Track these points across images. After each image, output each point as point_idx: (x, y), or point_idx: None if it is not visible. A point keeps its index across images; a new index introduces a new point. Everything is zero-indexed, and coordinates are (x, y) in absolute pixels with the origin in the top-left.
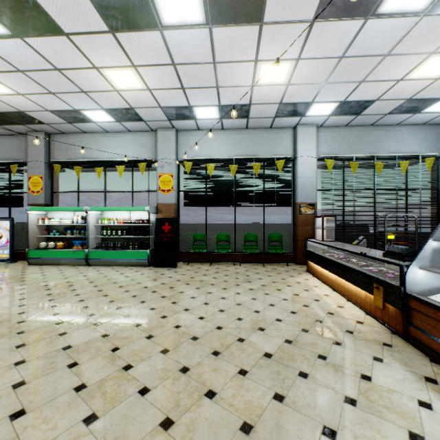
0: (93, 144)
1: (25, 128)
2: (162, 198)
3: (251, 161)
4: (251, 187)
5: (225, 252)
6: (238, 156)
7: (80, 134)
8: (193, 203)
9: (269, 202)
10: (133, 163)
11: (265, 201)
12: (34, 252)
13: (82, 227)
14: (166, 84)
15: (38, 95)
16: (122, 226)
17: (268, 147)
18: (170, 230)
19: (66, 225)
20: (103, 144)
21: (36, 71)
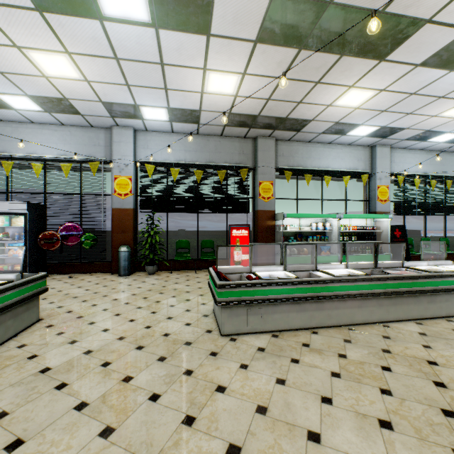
0: (314, 154)
1: (264, 133)
2: (380, 207)
3: (442, 178)
4: (442, 199)
5: (439, 253)
6: (430, 173)
7: (301, 142)
8: (400, 212)
9: (453, 212)
10: (352, 174)
11: (451, 211)
12: (290, 259)
13: (308, 233)
14: None
15: (366, 111)
16: (349, 232)
17: (450, 167)
18: (400, 235)
19: (293, 232)
20: (323, 154)
21: (421, 96)
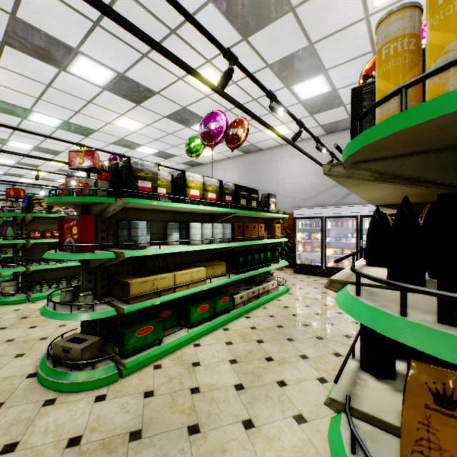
0: None
1: None
2: None
3: None
4: None
5: None
6: None
7: None
8: None
9: None
10: None
11: None
12: None
13: None
14: (42, 183)
15: None
16: None
17: None
18: None
19: None
20: None
21: None
